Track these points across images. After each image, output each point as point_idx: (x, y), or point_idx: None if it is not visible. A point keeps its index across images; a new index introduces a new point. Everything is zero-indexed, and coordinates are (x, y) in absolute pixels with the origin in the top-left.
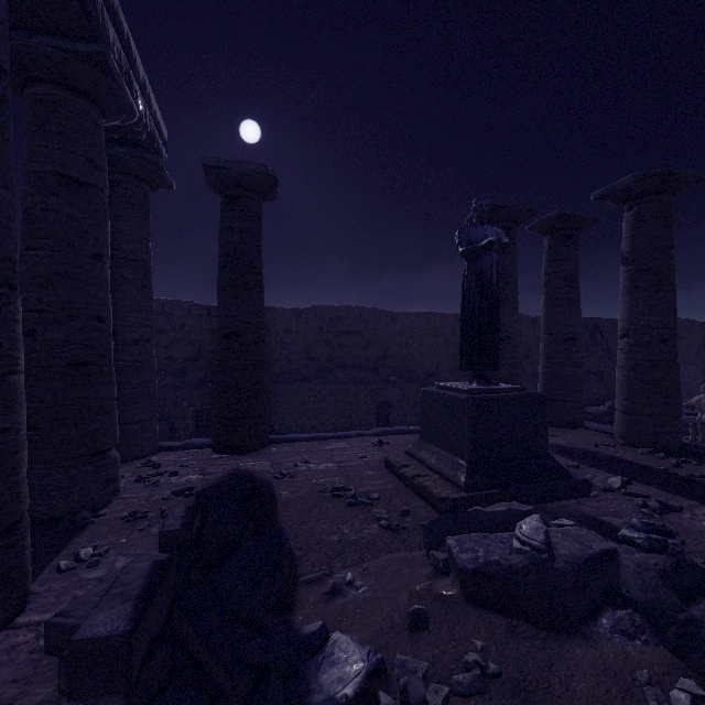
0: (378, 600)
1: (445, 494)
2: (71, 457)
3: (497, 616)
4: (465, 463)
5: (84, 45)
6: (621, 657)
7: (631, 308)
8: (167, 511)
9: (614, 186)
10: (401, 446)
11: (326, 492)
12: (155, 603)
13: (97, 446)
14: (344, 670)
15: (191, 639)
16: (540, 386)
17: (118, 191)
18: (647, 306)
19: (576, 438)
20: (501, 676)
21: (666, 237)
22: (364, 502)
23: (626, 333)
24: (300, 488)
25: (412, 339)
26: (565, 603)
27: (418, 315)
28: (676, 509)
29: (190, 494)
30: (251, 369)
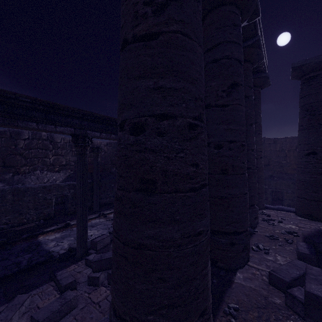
0: None
1: None
2: None
3: None
4: None
5: (251, 41)
6: None
7: None
8: (289, 241)
9: None
10: None
11: None
12: None
13: (252, 202)
14: None
15: None
16: None
17: None
18: None
19: None
20: None
21: None
22: None
23: None
24: None
25: None
26: None
27: None
28: None
29: (297, 235)
30: None
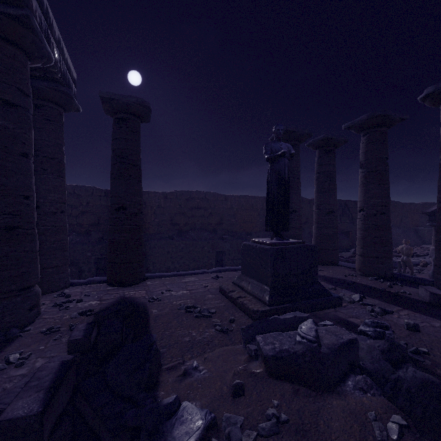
0: (213, 378)
1: (256, 308)
2: (4, 292)
3: (287, 384)
4: (268, 288)
5: (13, 10)
6: (359, 404)
7: (365, 194)
8: (74, 326)
9: (355, 121)
10: (230, 279)
11: (182, 310)
12: (61, 390)
13: (24, 284)
14: (189, 426)
15: (87, 412)
16: (313, 240)
17: (40, 111)
18: (374, 193)
19: (334, 272)
20: (289, 422)
21: (384, 152)
22: (206, 315)
23: (362, 208)
24: (165, 307)
25: (237, 212)
26: (327, 373)
27: (241, 197)
28: (390, 312)
29: (90, 314)
30: (133, 231)
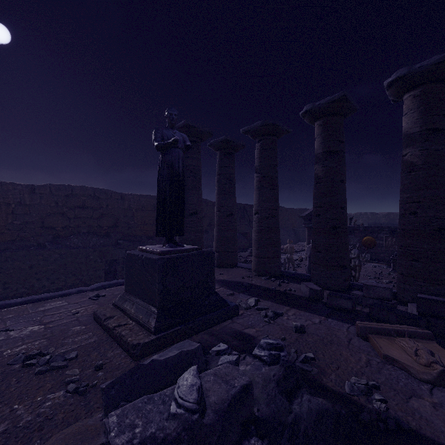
0: None
1: (137, 340)
2: None
3: None
4: (156, 310)
5: None
6: None
7: (259, 198)
8: None
9: (251, 127)
10: (115, 297)
11: (16, 364)
12: None
13: None
14: None
15: None
16: (215, 243)
17: None
18: (266, 197)
19: (233, 274)
20: None
21: (275, 160)
22: (57, 366)
23: (257, 211)
24: None
25: (137, 213)
26: None
27: (141, 196)
28: (281, 314)
29: None
30: None
